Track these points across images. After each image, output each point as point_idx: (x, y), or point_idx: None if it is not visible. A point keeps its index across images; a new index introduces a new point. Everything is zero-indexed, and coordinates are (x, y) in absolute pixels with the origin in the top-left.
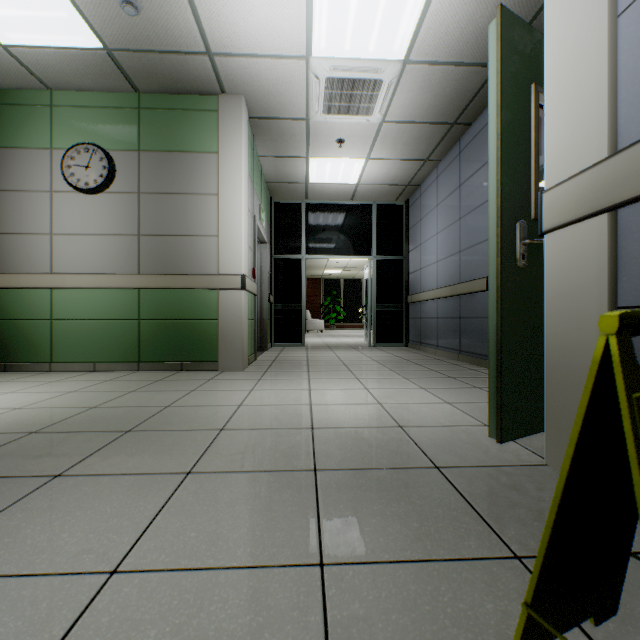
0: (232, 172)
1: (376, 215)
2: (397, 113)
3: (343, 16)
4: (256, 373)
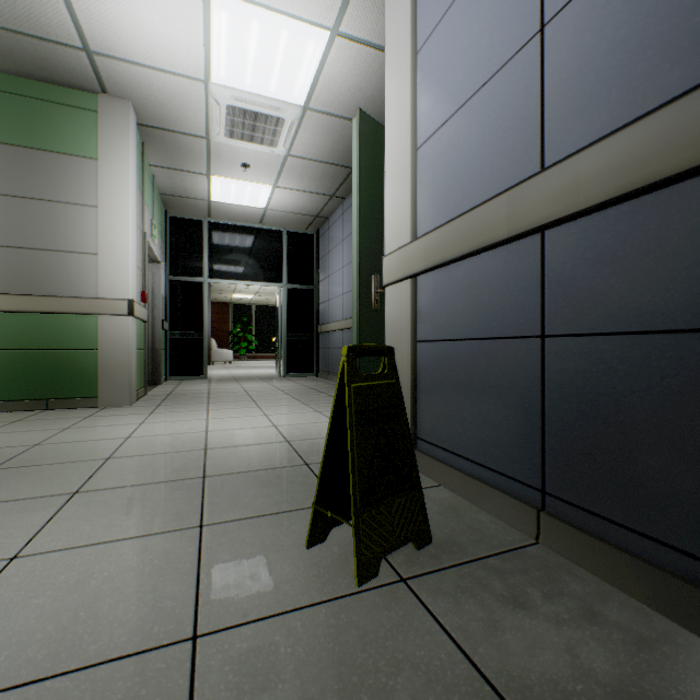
0: (116, 184)
1: (287, 242)
2: (301, 150)
3: (243, 55)
4: (147, 407)
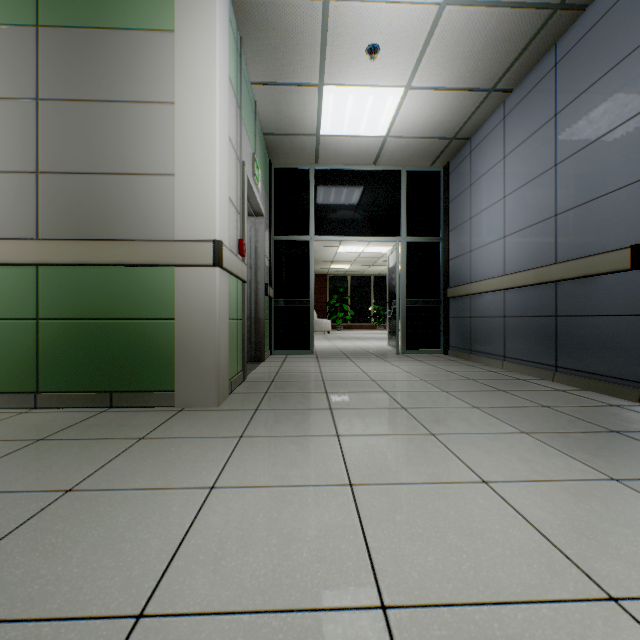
0: (198, 63)
1: (405, 185)
2: None
3: None
4: (238, 415)
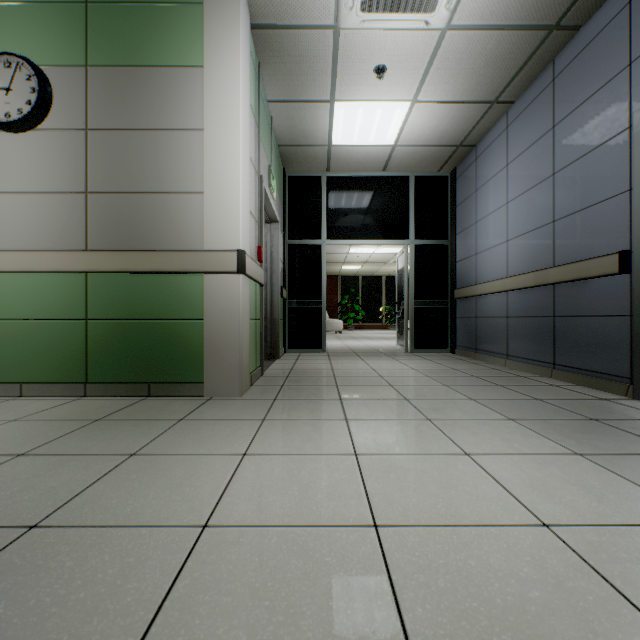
0: (224, 95)
1: (414, 190)
2: (472, 8)
3: None
4: (259, 403)
